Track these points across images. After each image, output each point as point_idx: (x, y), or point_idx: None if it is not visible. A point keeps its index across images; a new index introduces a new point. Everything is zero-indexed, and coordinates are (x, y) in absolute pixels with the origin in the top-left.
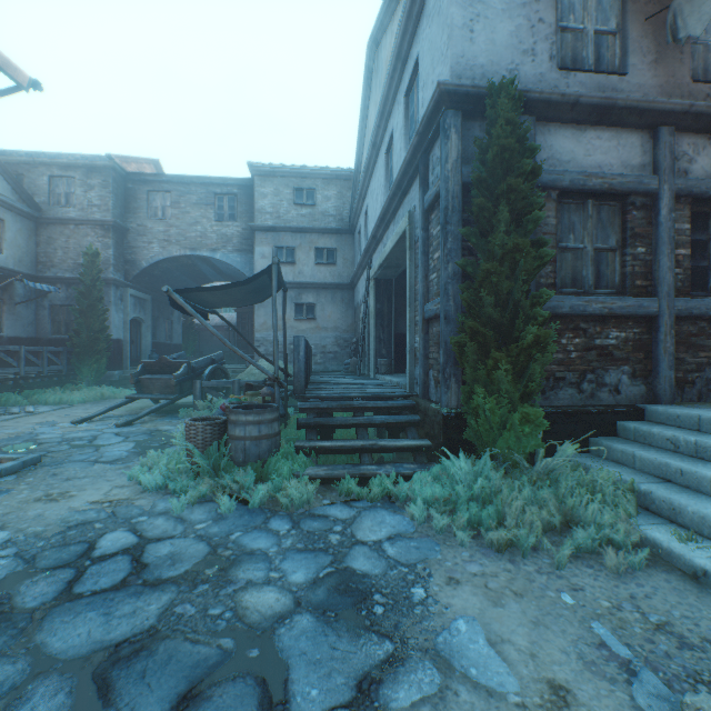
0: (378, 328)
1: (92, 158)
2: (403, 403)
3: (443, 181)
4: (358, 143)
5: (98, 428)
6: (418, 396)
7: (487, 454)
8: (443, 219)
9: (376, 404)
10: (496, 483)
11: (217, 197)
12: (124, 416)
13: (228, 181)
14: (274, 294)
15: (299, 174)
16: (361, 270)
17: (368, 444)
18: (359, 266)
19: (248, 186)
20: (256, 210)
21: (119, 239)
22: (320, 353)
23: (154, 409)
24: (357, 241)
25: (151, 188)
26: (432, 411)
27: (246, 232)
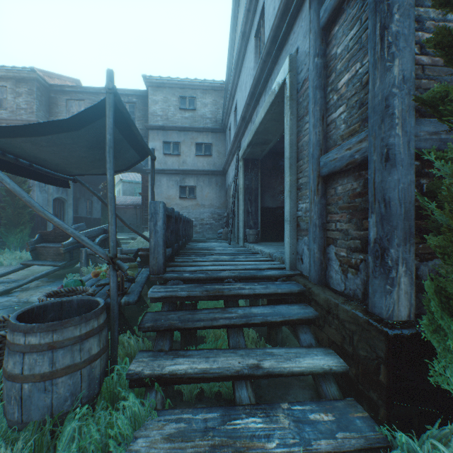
0: (246, 202)
1: (19, 70)
2: (289, 289)
3: None
4: (228, 53)
5: None
6: (304, 276)
7: None
8: None
9: (253, 291)
10: None
11: None
12: (17, 281)
13: (128, 92)
14: (108, 137)
15: (183, 86)
16: (231, 156)
17: (246, 369)
18: (229, 152)
19: (144, 96)
20: (149, 113)
21: None
22: (199, 225)
23: (39, 276)
24: (228, 136)
25: (69, 97)
26: (349, 315)
27: (142, 132)
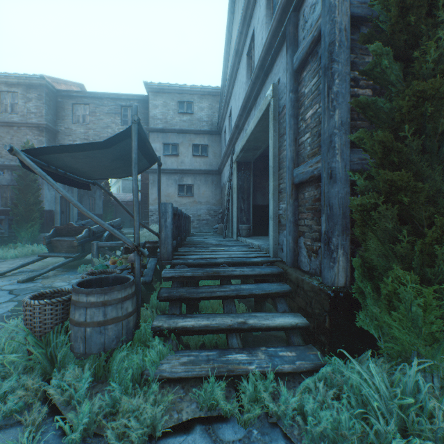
0: (239, 200)
1: (30, 78)
2: (271, 271)
3: (327, 12)
4: (224, 63)
5: (1, 284)
6: (283, 262)
7: (412, 366)
8: (327, 58)
9: (242, 272)
10: (442, 424)
11: (122, 108)
12: (36, 270)
13: (130, 97)
14: (134, 156)
15: (181, 91)
16: (226, 158)
17: (236, 324)
18: (224, 154)
19: (145, 100)
20: (150, 117)
21: (51, 138)
22: (196, 220)
23: (57, 266)
24: (223, 139)
25: (75, 101)
26: (309, 286)
27: None
